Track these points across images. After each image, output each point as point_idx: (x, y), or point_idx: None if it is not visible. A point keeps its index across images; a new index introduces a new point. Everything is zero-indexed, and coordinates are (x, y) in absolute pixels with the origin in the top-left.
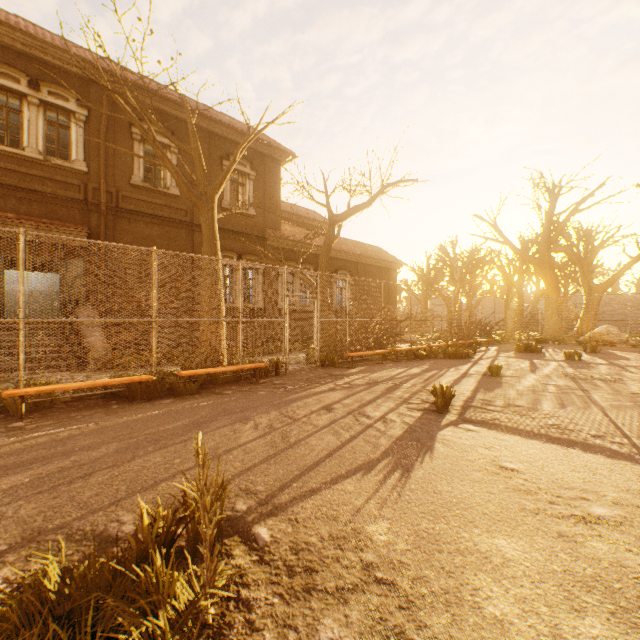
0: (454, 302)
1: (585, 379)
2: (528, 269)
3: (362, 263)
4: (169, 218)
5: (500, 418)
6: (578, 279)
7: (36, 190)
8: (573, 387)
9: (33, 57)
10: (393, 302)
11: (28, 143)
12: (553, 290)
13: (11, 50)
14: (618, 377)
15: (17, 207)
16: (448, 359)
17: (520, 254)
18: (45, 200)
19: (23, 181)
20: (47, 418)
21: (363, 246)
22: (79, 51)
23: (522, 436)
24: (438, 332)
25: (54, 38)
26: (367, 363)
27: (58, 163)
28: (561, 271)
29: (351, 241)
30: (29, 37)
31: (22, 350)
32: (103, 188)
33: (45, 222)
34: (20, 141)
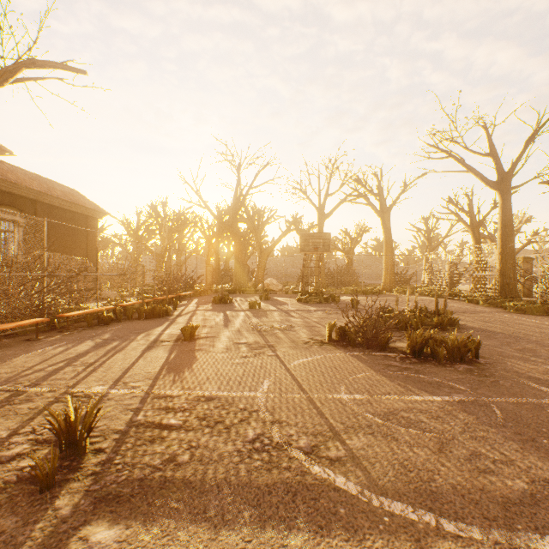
0: (163, 257)
1: (269, 330)
2: (223, 234)
3: (45, 203)
4: None
5: (179, 452)
6: (254, 245)
7: None
8: (262, 343)
9: None
10: (94, 254)
11: None
12: (240, 251)
13: None
14: (289, 324)
15: None
16: (144, 319)
17: (217, 219)
18: None
19: None
20: None
21: (48, 183)
22: None
23: (211, 523)
24: (149, 286)
25: None
26: (6, 342)
27: None
28: (244, 238)
29: (27, 172)
30: None
31: None
32: None
33: None
34: None
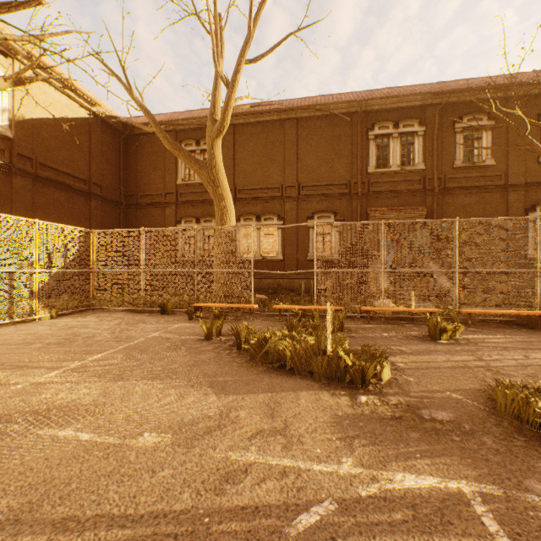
0: None
1: None
2: None
3: None
4: (484, 186)
5: None
6: None
7: (396, 190)
8: None
9: (394, 109)
10: None
11: (391, 163)
12: None
13: (383, 111)
14: None
15: (386, 203)
16: None
17: None
18: (400, 195)
19: (389, 187)
20: (483, 329)
21: None
22: (419, 89)
23: None
24: None
25: (404, 90)
26: None
27: (407, 169)
28: None
29: None
30: (394, 98)
31: (456, 288)
32: (435, 177)
33: (400, 209)
34: (388, 163)
